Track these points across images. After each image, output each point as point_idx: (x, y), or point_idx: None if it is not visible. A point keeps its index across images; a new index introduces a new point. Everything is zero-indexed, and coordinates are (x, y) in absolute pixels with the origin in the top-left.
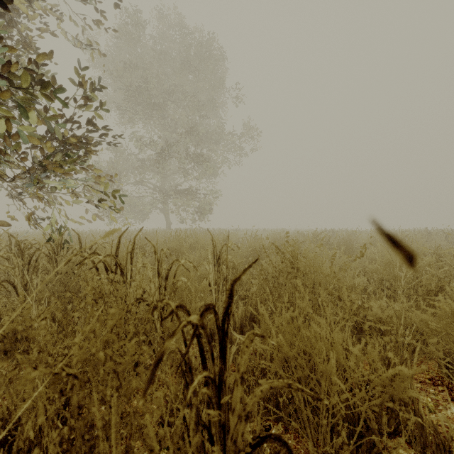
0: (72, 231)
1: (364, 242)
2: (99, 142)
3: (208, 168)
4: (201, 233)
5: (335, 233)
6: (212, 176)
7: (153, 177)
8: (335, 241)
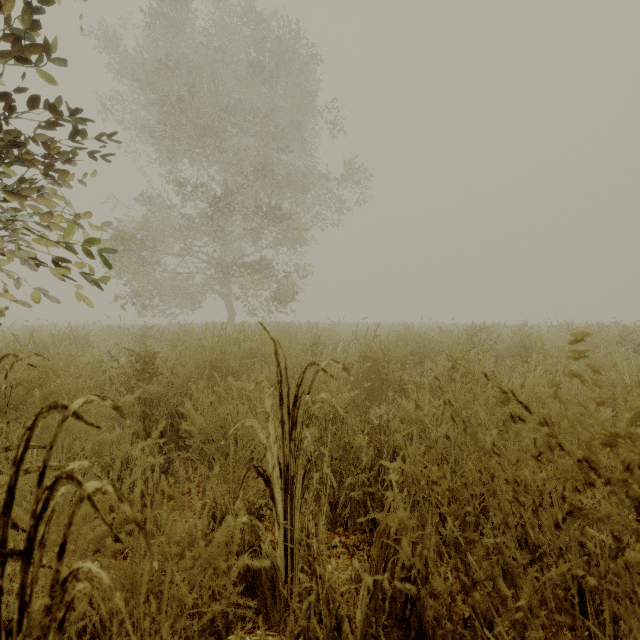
0: (75, 326)
1: (559, 347)
2: (72, 154)
3: (290, 228)
4: (276, 329)
5: (490, 330)
6: (297, 243)
7: (205, 243)
8: (505, 344)
